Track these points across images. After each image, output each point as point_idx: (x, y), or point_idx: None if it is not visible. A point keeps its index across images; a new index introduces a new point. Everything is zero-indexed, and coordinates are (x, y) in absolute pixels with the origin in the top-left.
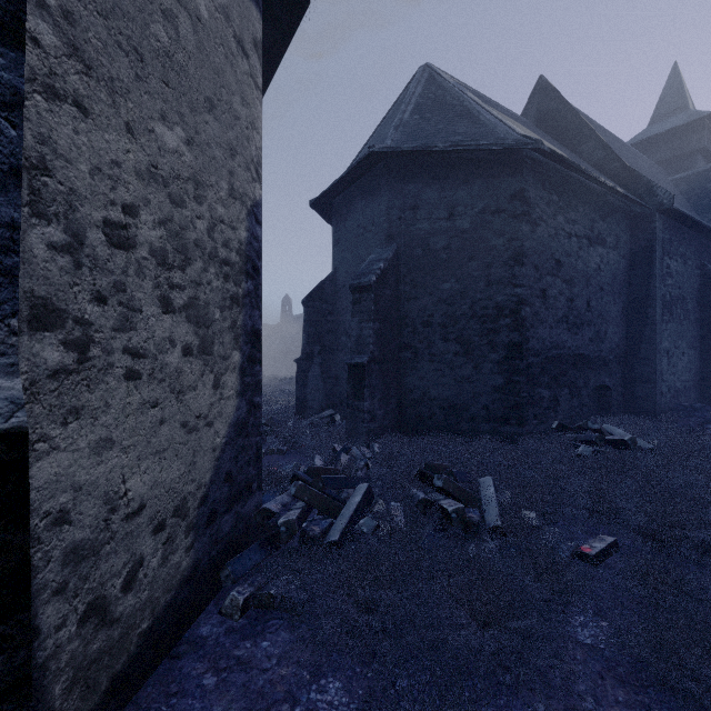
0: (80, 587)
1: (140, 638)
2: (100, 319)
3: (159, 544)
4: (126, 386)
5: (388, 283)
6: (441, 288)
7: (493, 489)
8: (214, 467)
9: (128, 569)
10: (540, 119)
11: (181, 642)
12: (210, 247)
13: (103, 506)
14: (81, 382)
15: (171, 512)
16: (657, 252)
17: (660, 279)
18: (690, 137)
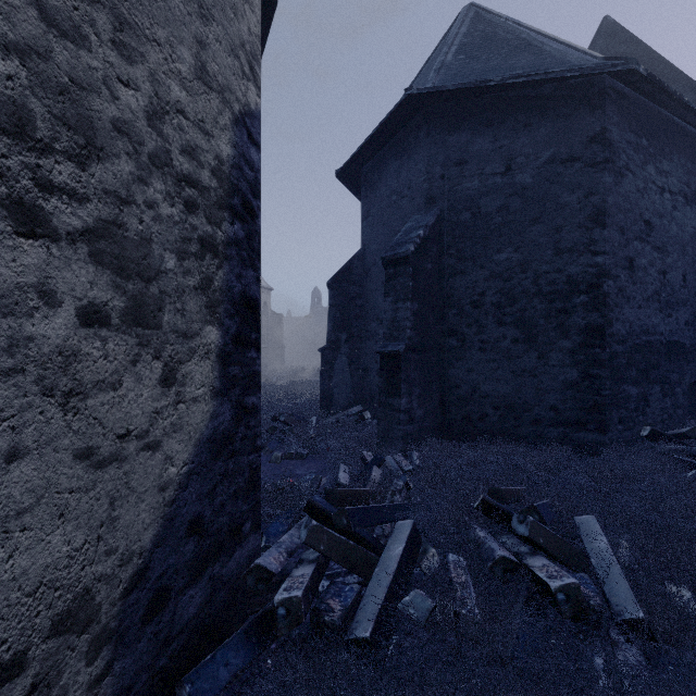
0: None
1: None
2: None
3: None
4: None
5: (428, 255)
6: (495, 259)
7: (606, 540)
8: (164, 516)
9: None
10: None
11: None
12: (154, 145)
13: None
14: None
15: (45, 630)
16: None
17: None
18: None
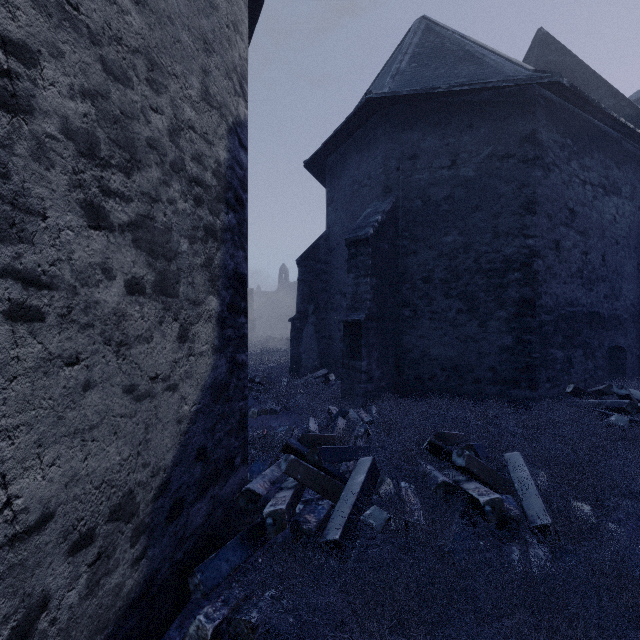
0: None
1: None
2: None
3: (82, 567)
4: (9, 329)
5: (385, 237)
6: (443, 241)
7: (527, 469)
8: (180, 443)
9: (14, 622)
10: None
11: None
12: (173, 155)
13: None
14: None
15: (105, 515)
16: None
17: None
18: None
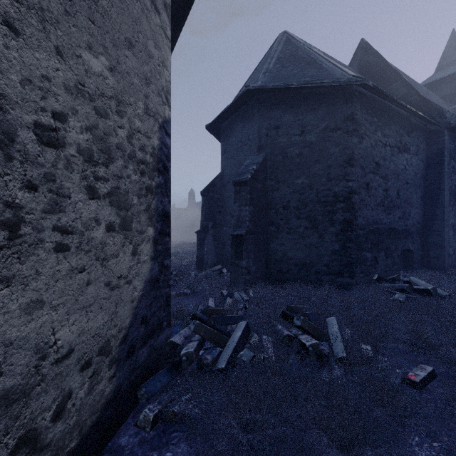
0: (11, 425)
1: (69, 455)
2: (31, 203)
3: (86, 378)
4: (55, 256)
5: (259, 179)
6: (295, 182)
7: (337, 327)
8: (133, 313)
9: (57, 402)
10: (361, 68)
11: (105, 451)
12: (129, 150)
13: (34, 355)
14: (12, 255)
15: (96, 352)
16: (446, 157)
17: (448, 175)
18: None
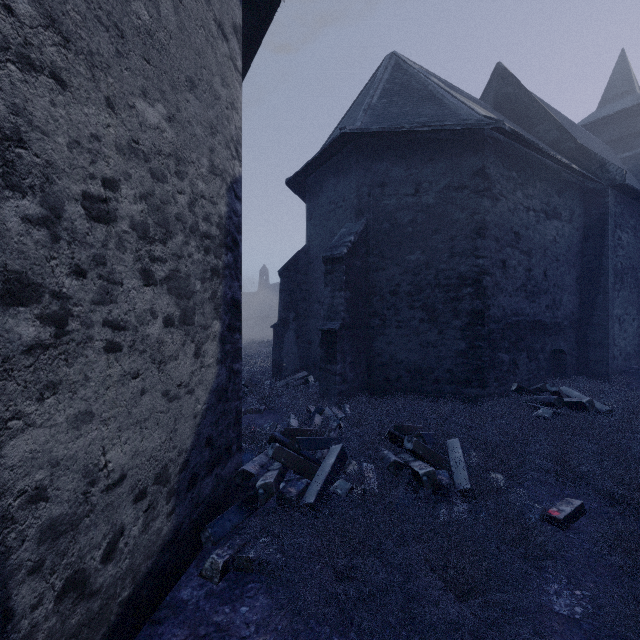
0: (58, 563)
1: (121, 606)
2: (79, 292)
3: (140, 512)
4: (106, 358)
5: (358, 255)
6: (407, 259)
7: (461, 451)
8: (195, 432)
9: (108, 540)
10: (498, 102)
11: (162, 606)
12: (191, 221)
13: (82, 479)
14: (59, 357)
15: (152, 480)
16: (609, 225)
17: (612, 250)
18: (637, 118)
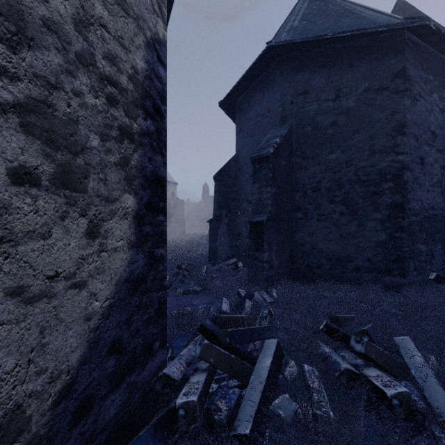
0: None
1: None
2: None
3: None
4: None
5: (282, 156)
6: (328, 158)
7: (420, 355)
8: (89, 340)
9: None
10: None
11: None
12: (80, 46)
13: None
14: None
15: None
16: None
17: None
18: None
